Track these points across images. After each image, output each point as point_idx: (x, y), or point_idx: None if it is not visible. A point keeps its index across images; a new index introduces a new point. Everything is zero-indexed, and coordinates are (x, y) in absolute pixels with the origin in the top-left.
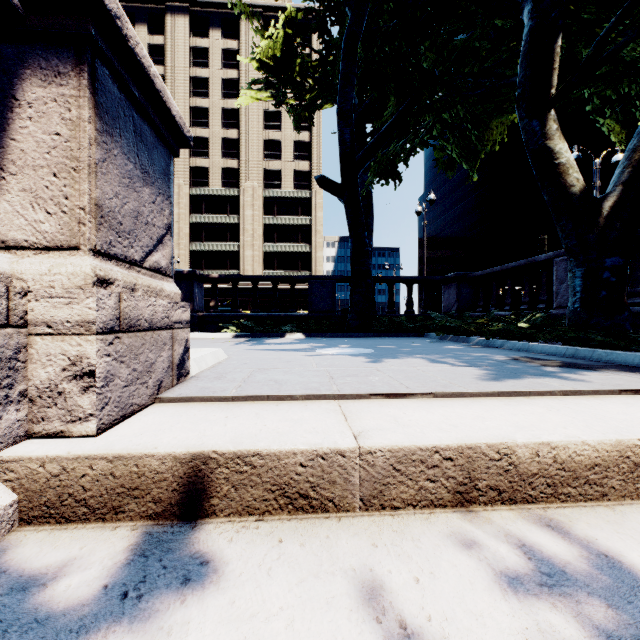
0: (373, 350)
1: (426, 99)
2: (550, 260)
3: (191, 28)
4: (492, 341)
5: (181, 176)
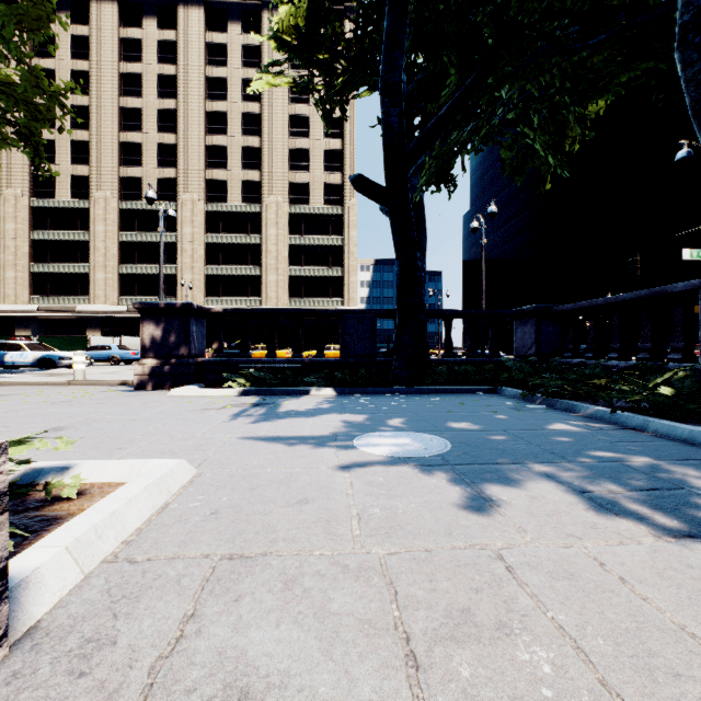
0: (447, 441)
1: (505, 66)
2: (694, 291)
3: (207, 21)
4: (622, 416)
5: (195, 190)
